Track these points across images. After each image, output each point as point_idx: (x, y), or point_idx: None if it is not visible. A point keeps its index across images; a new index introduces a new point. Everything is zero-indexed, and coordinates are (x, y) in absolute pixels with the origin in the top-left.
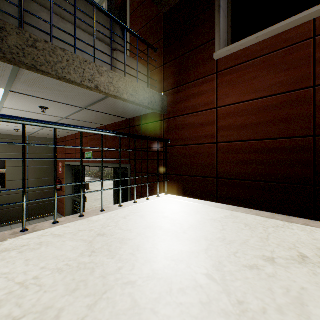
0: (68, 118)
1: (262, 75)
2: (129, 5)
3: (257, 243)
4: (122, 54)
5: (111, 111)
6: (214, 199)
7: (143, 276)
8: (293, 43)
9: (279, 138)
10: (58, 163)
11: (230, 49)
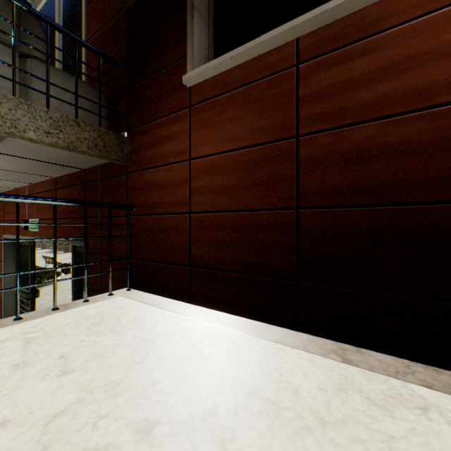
0: None
1: (241, 115)
2: None
3: (165, 389)
4: (44, 65)
5: (41, 157)
6: (187, 298)
7: None
8: (275, 71)
9: (260, 209)
10: None
11: (201, 72)
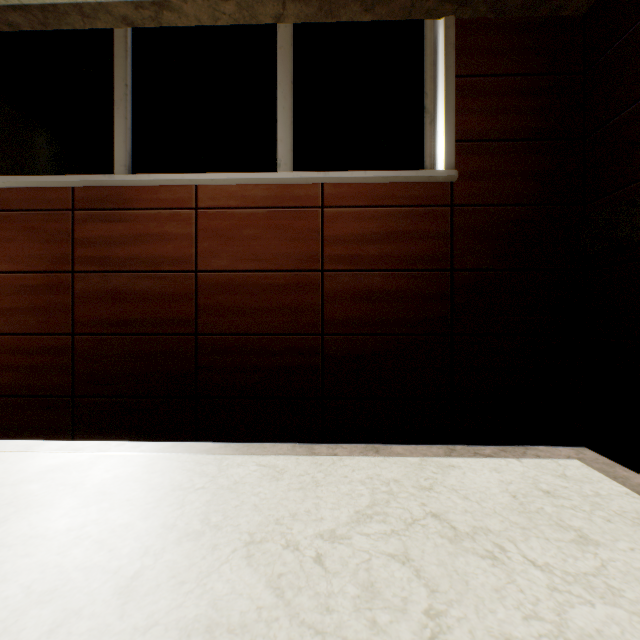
0: None
1: (20, 239)
2: None
3: None
4: None
5: None
6: None
7: None
8: (55, 208)
9: (40, 333)
10: None
11: None
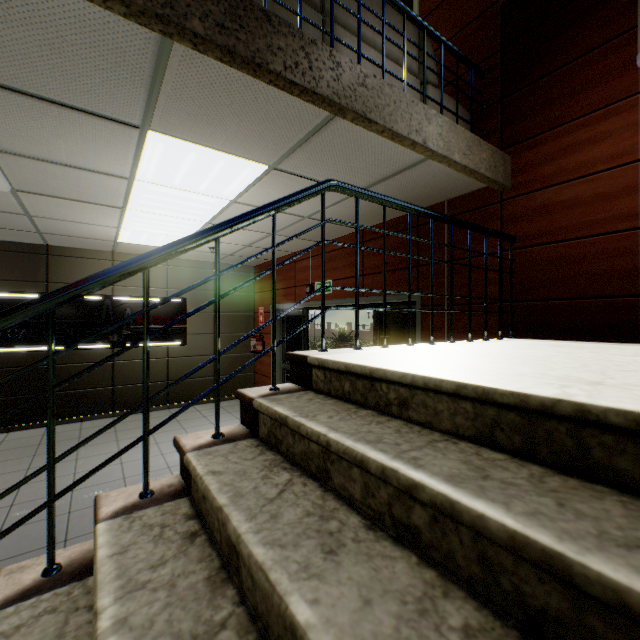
0: (312, 217)
1: None
2: (418, 5)
3: None
4: (433, 90)
5: (398, 196)
6: (635, 338)
7: (638, 369)
8: None
9: None
10: (255, 308)
11: None
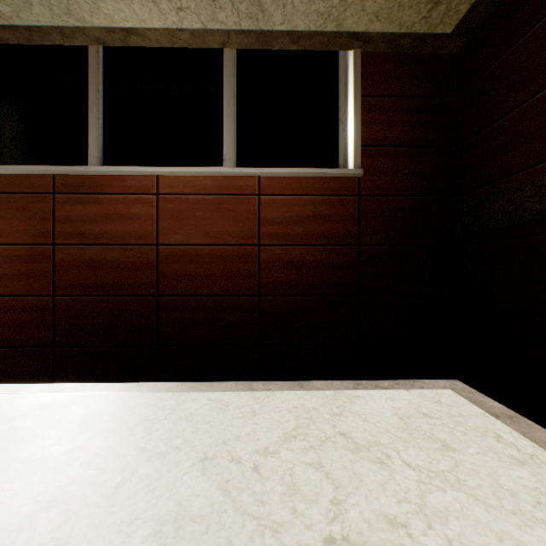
0: None
1: (8, 217)
2: None
3: None
4: None
5: None
6: None
7: None
8: (38, 191)
9: (25, 295)
10: None
11: None
